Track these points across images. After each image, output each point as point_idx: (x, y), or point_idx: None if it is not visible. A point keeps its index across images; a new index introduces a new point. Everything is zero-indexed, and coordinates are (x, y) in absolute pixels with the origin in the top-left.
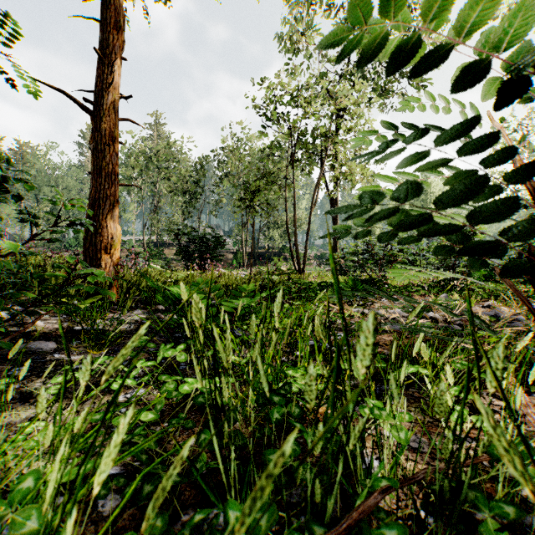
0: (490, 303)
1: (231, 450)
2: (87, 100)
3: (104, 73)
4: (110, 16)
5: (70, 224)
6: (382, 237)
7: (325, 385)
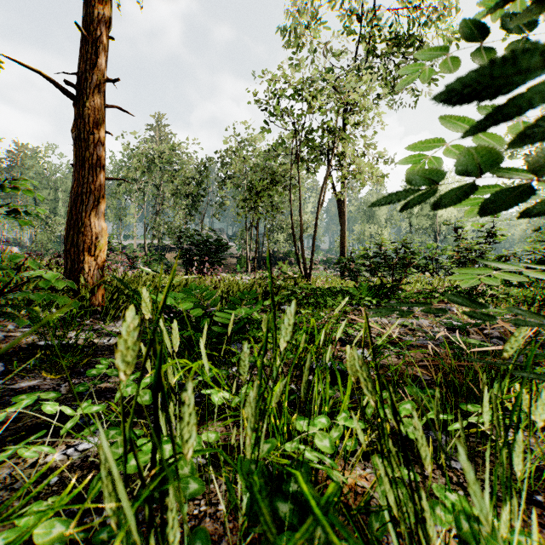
0: None
1: None
2: (68, 83)
3: (88, 52)
4: None
5: (12, 212)
6: (492, 201)
7: (356, 443)
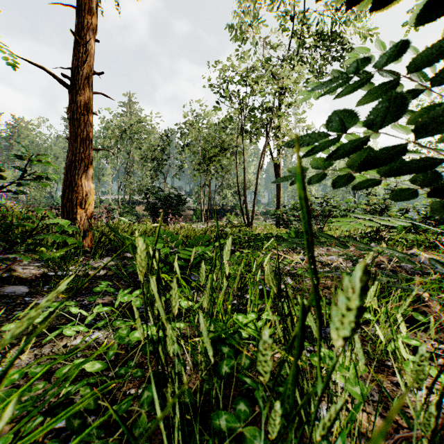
0: (413, 251)
1: (175, 411)
2: (65, 76)
3: (79, 52)
4: (85, 3)
5: (38, 178)
6: (336, 182)
7: (274, 330)
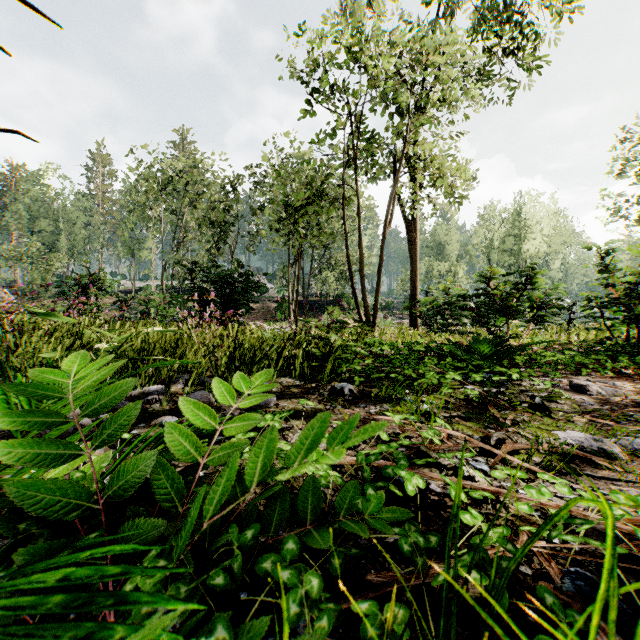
0: None
1: None
2: None
3: None
4: None
5: None
6: None
7: None
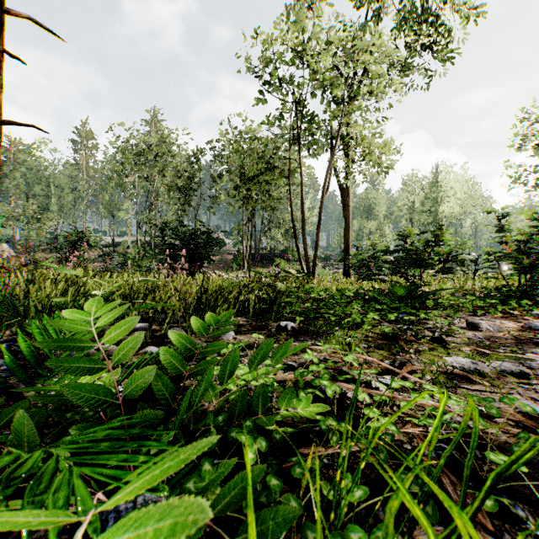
0: None
1: None
2: None
3: None
4: None
5: None
6: None
7: None
